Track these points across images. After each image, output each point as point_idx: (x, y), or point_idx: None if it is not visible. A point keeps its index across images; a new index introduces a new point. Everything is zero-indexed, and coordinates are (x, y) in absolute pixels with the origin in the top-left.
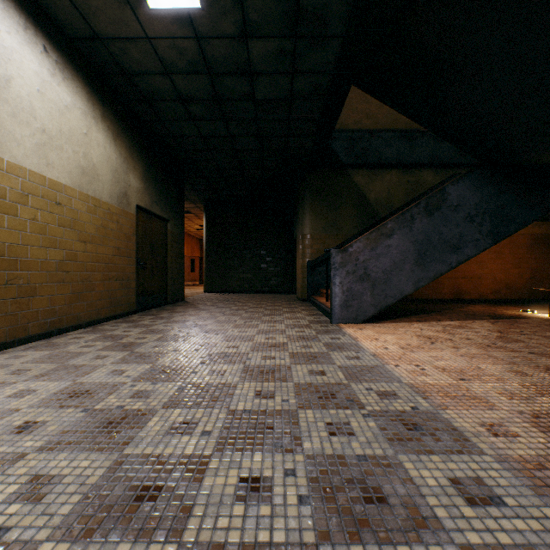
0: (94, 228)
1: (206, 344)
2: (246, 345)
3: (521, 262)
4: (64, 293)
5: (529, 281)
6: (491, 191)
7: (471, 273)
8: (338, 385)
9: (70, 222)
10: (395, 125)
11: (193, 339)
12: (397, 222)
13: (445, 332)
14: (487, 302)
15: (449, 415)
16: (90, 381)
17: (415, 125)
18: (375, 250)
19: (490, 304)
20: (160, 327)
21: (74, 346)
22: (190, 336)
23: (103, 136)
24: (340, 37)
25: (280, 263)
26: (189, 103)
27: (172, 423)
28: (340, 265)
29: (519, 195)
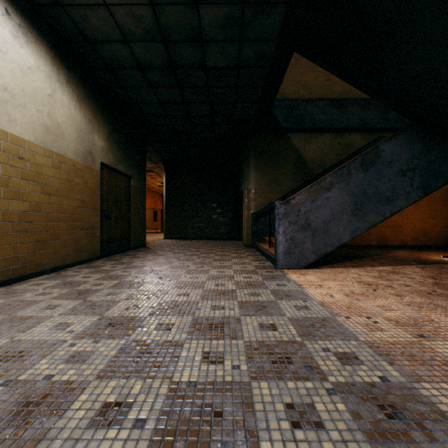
0: (58, 181)
1: (158, 291)
2: (196, 293)
3: (436, 213)
4: (28, 242)
5: (444, 229)
6: (422, 148)
7: (393, 223)
8: (291, 344)
9: (33, 175)
10: (328, 95)
11: (147, 286)
12: (335, 176)
13: (382, 278)
14: (408, 248)
15: (428, 391)
16: (29, 339)
17: (345, 95)
18: (316, 202)
19: (411, 250)
20: (118, 273)
21: (30, 294)
22: (144, 282)
23: (68, 98)
24: (285, 3)
25: (228, 214)
26: (147, 71)
27: (101, 404)
28: (284, 216)
29: (447, 152)
